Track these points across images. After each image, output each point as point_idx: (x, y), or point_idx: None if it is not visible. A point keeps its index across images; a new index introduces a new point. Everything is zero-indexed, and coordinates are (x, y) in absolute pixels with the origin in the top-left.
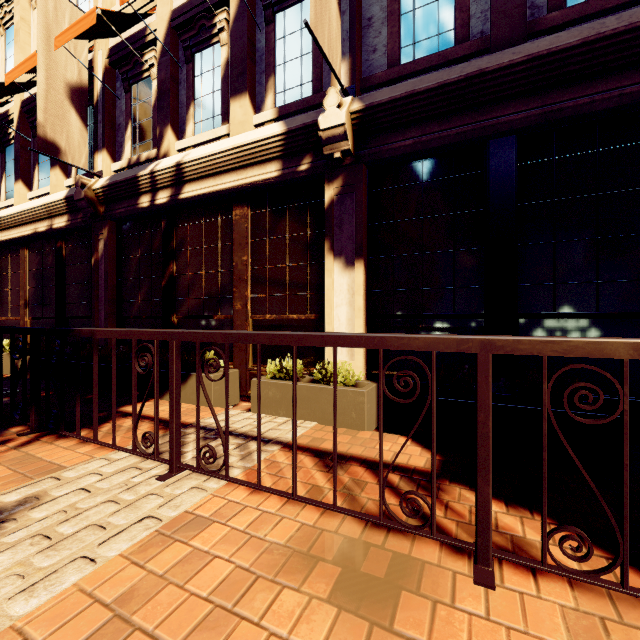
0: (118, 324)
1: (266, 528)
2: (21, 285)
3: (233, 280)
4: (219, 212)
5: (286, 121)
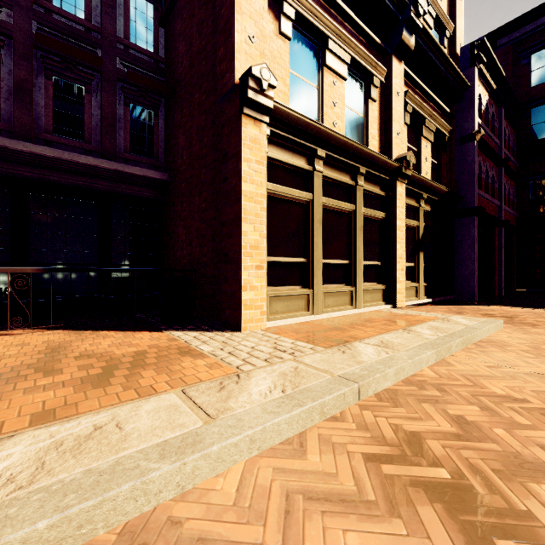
0: None
1: None
2: None
3: None
4: None
5: None
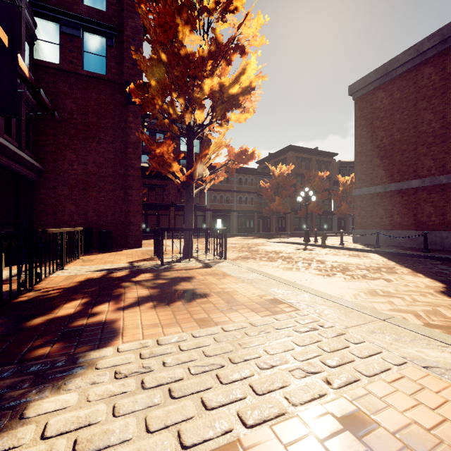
0: None
1: (79, 264)
2: None
3: None
4: None
5: None
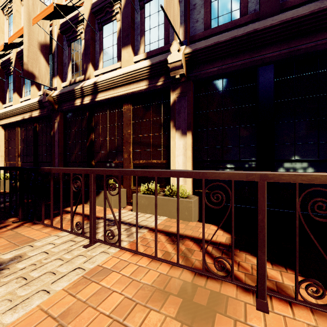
0: (64, 165)
1: (141, 275)
2: (16, 145)
3: (123, 142)
4: (116, 107)
5: (150, 59)
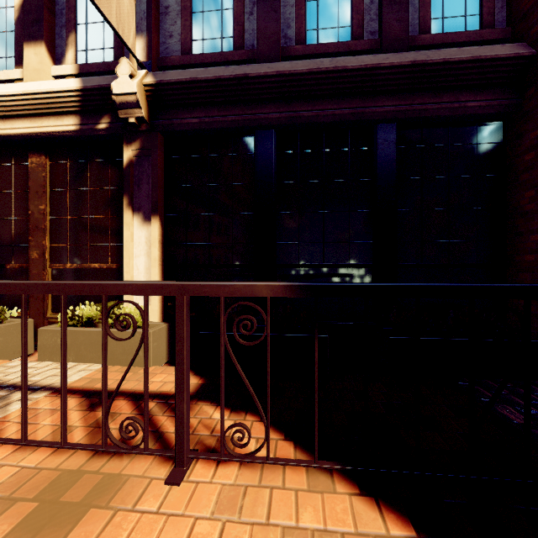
0: None
1: None
2: None
3: (29, 228)
4: (13, 157)
5: (83, 79)
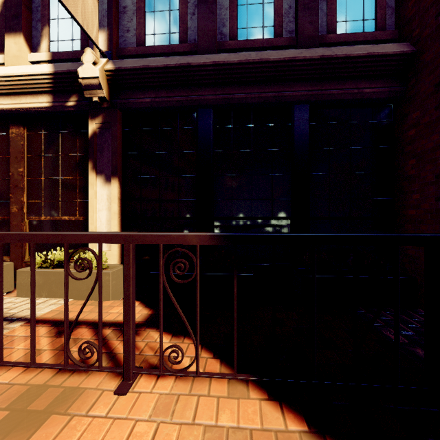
0: None
1: None
2: None
3: (9, 187)
4: None
5: (55, 65)
